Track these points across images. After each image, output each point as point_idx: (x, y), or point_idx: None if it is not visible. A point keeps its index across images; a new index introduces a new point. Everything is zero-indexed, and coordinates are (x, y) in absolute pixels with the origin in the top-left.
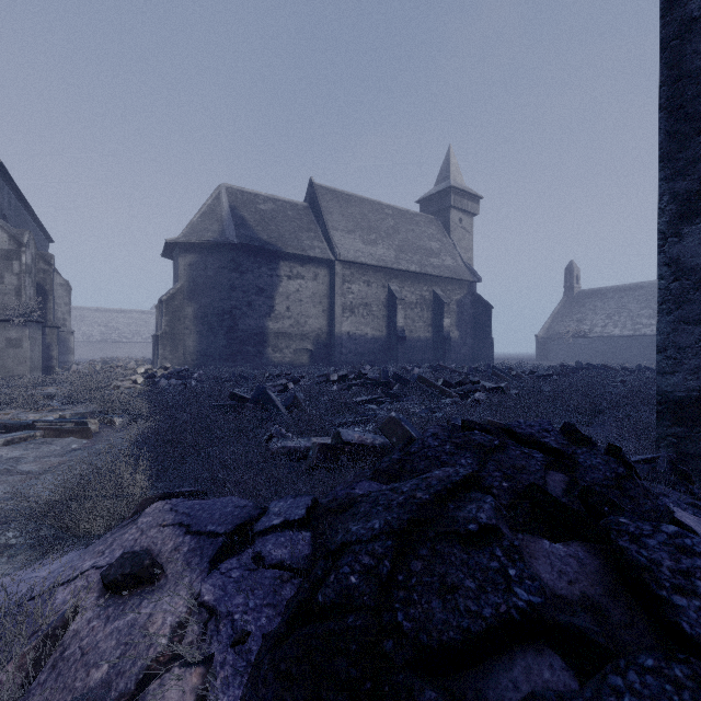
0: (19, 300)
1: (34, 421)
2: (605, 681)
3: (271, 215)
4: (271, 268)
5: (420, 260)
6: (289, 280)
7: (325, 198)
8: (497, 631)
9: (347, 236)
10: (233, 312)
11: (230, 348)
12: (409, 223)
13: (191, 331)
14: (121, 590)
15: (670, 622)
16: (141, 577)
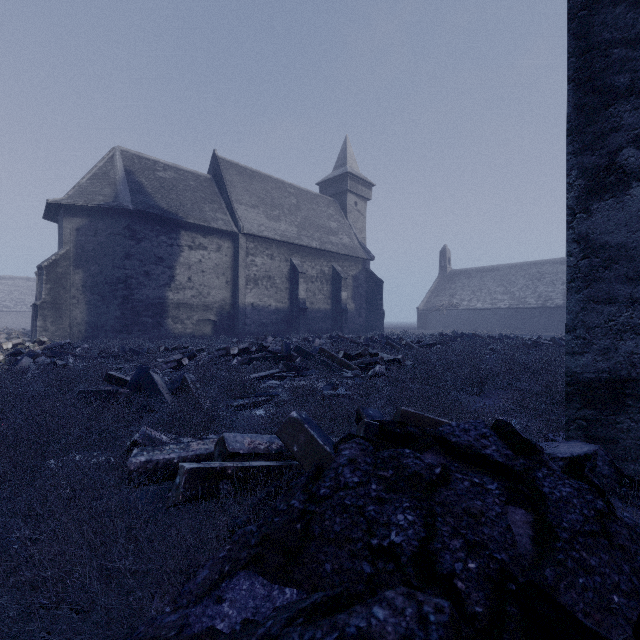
0: None
1: None
2: None
3: (171, 183)
4: (171, 238)
5: (320, 237)
6: (191, 251)
7: (229, 172)
8: None
9: (251, 210)
10: (128, 281)
11: (125, 319)
12: (310, 203)
13: (78, 300)
14: None
15: None
16: None
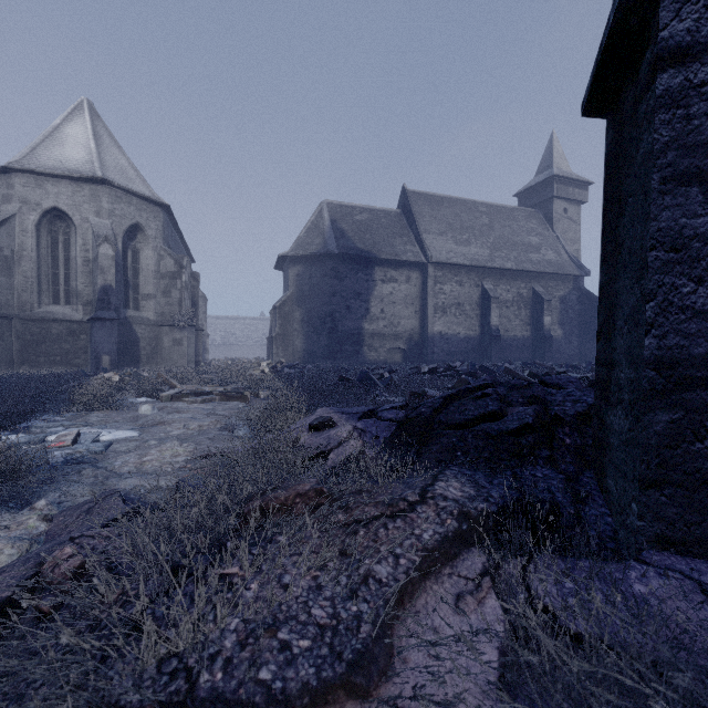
0: (180, 309)
1: (211, 391)
2: (506, 417)
3: (366, 224)
4: (366, 274)
5: (516, 256)
6: (383, 284)
7: (418, 203)
8: (479, 419)
9: (439, 238)
10: (334, 315)
11: (331, 348)
12: (505, 219)
13: (298, 332)
14: (319, 429)
15: (549, 414)
16: (328, 424)
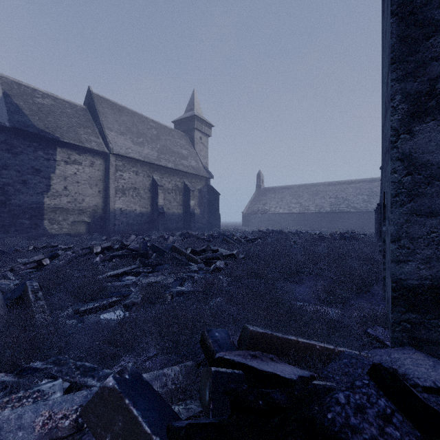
0: None
1: None
2: None
3: (49, 109)
4: (48, 153)
5: (174, 160)
6: (67, 165)
7: (102, 105)
8: None
9: (120, 136)
10: (5, 188)
11: (1, 221)
12: (167, 135)
13: None
14: None
15: None
16: None
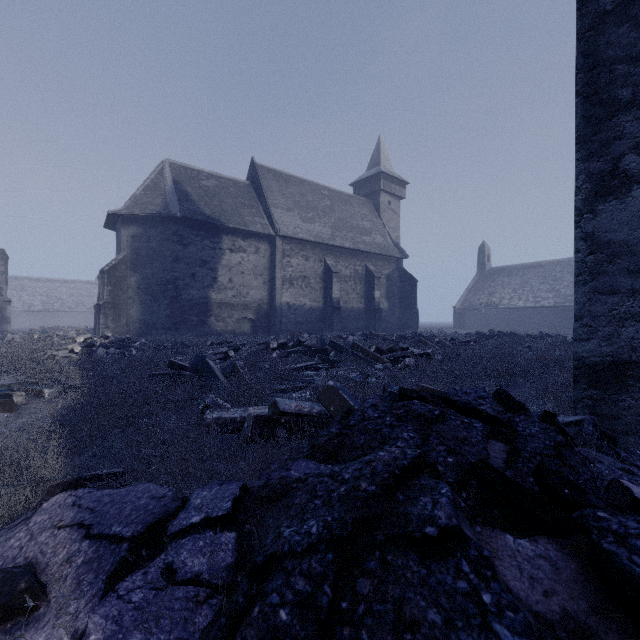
0: None
1: None
2: None
3: (214, 191)
4: (214, 242)
5: (353, 237)
6: (232, 253)
7: (266, 178)
8: None
9: (287, 213)
10: (177, 283)
11: (173, 318)
12: (343, 204)
13: (134, 301)
14: None
15: None
16: (12, 608)
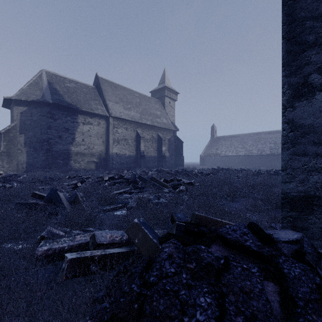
0: None
1: None
2: None
3: (73, 89)
4: (73, 118)
5: (151, 119)
6: (84, 125)
7: (104, 84)
8: None
9: (116, 104)
10: (49, 141)
11: (47, 161)
12: (146, 101)
13: (21, 151)
14: None
15: None
16: None
